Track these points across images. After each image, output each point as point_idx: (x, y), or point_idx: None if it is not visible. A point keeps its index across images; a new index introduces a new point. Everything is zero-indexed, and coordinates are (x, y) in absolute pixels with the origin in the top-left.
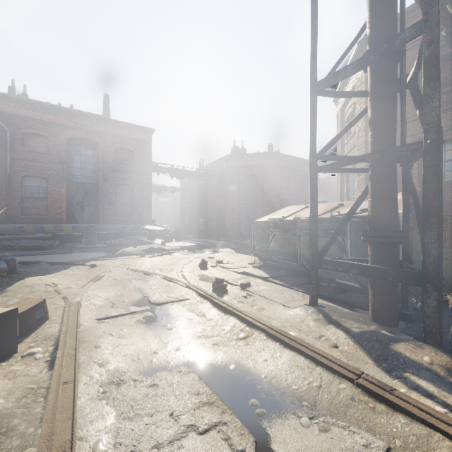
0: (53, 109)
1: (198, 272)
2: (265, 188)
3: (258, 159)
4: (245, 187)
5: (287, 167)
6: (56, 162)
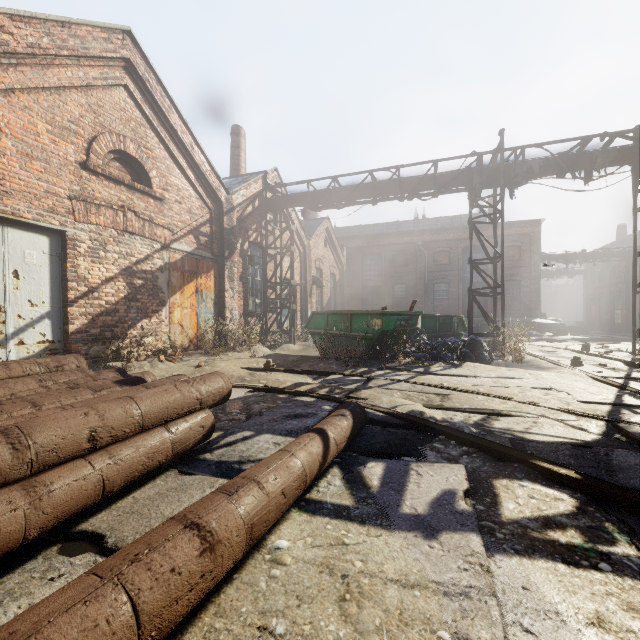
0: (453, 229)
1: (579, 348)
2: None
3: None
4: None
5: None
6: (455, 269)
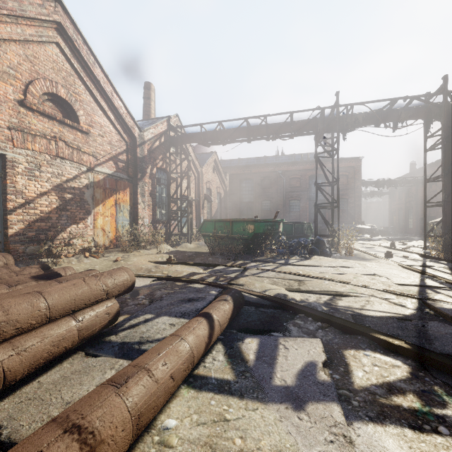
0: (302, 162)
1: (388, 245)
2: None
3: None
4: None
5: None
6: (304, 190)
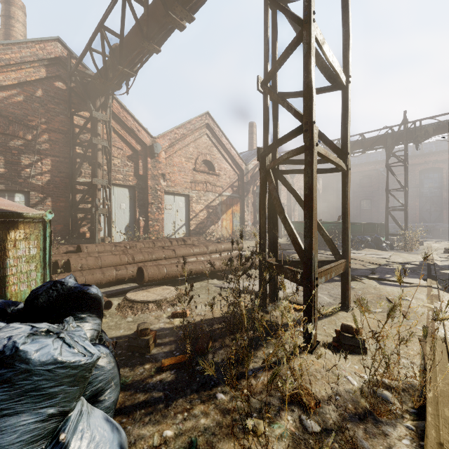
0: (410, 157)
1: None
2: None
3: None
4: None
5: None
6: (412, 187)
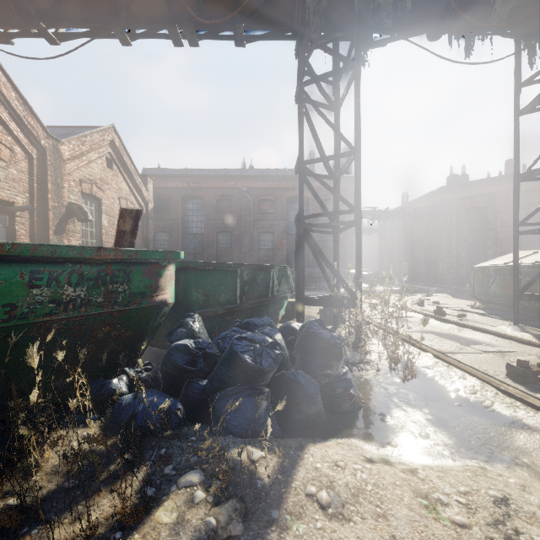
0: (277, 177)
1: (417, 307)
2: (498, 222)
3: (486, 186)
4: (467, 223)
5: (537, 189)
6: (279, 219)
